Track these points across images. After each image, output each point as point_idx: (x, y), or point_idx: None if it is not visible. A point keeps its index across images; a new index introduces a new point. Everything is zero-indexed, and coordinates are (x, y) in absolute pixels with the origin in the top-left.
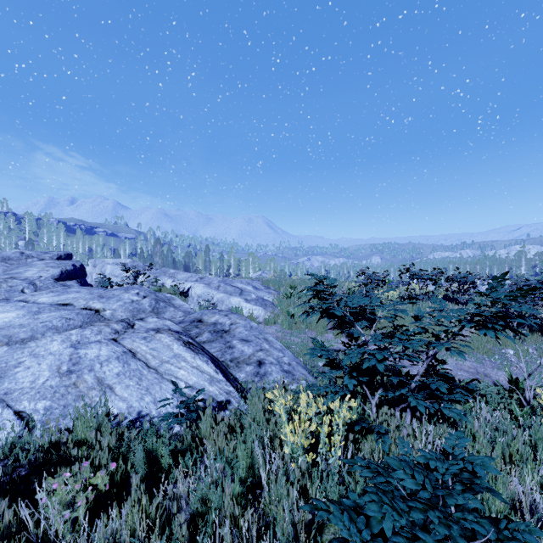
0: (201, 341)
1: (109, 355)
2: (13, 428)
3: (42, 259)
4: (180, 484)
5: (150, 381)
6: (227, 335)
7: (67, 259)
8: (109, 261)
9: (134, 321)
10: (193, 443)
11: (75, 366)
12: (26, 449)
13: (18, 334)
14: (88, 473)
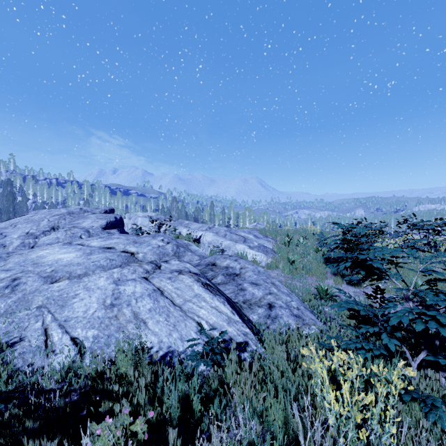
0: (216, 283)
1: (142, 292)
2: (69, 352)
3: (94, 213)
4: (215, 440)
5: (176, 318)
6: (238, 278)
7: (111, 213)
8: (139, 215)
9: (160, 263)
10: (220, 387)
11: (117, 300)
12: (78, 373)
13: (76, 271)
14: (128, 420)
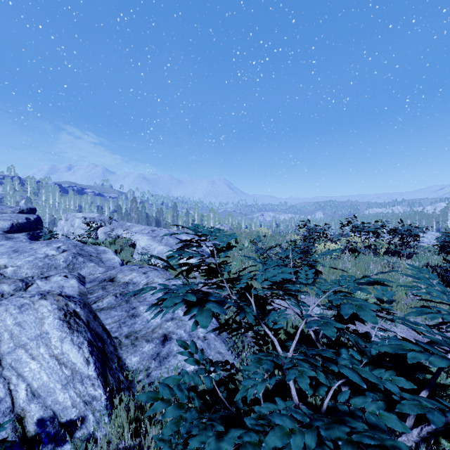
0: (98, 308)
1: None
2: None
3: (4, 212)
4: None
5: None
6: (136, 299)
7: (30, 213)
8: (78, 216)
9: (35, 281)
10: None
11: None
12: None
13: None
14: None
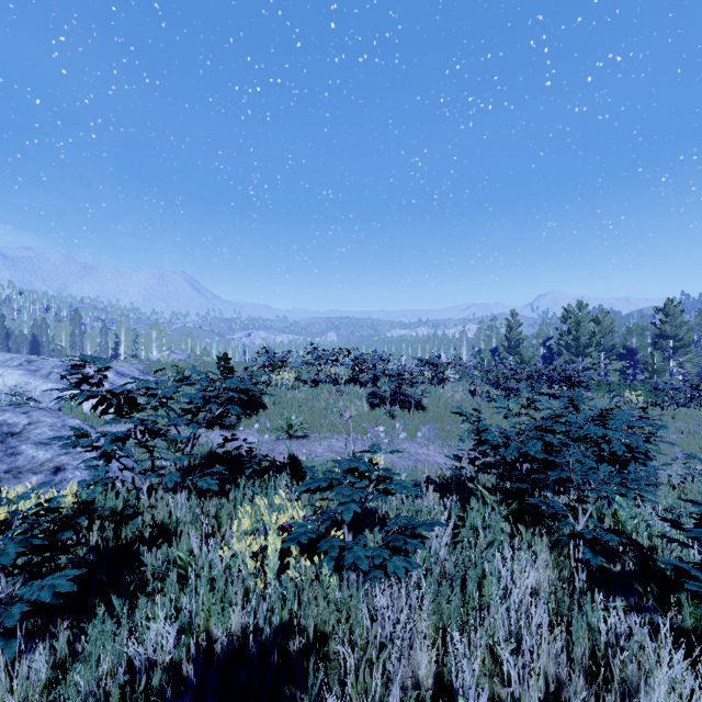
0: None
1: None
2: None
3: None
4: None
5: None
6: (15, 439)
7: None
8: None
9: None
10: None
11: None
12: None
13: None
14: None
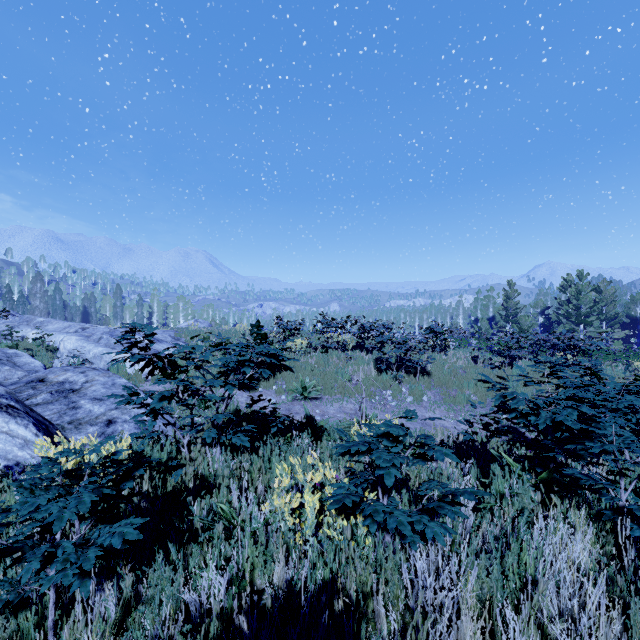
0: (33, 404)
1: None
2: None
3: None
4: None
5: None
6: (75, 395)
7: None
8: None
9: None
10: None
11: None
12: None
13: None
14: None
